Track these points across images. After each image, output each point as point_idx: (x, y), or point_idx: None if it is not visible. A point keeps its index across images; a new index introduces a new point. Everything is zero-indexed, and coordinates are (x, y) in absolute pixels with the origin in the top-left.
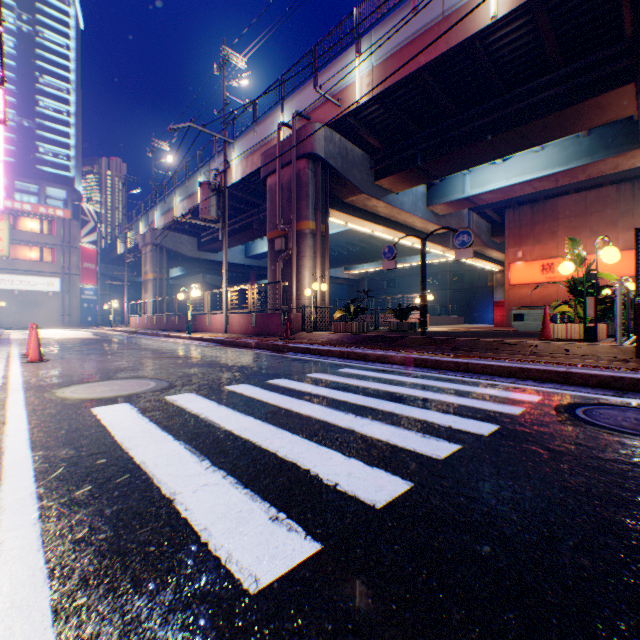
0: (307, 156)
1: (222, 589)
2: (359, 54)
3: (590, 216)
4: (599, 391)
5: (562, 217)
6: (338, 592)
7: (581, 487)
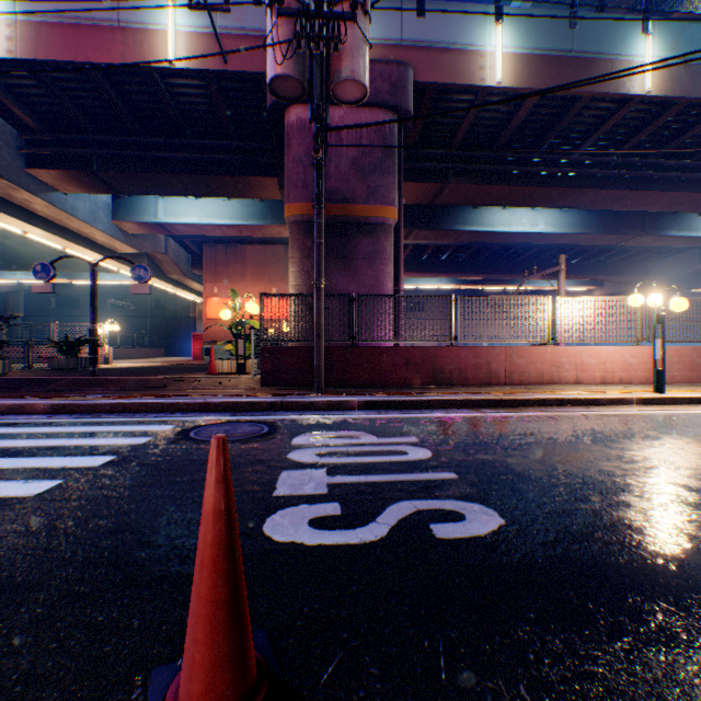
0: None
1: None
2: None
3: (270, 267)
4: (224, 414)
5: (251, 263)
6: None
7: (144, 482)
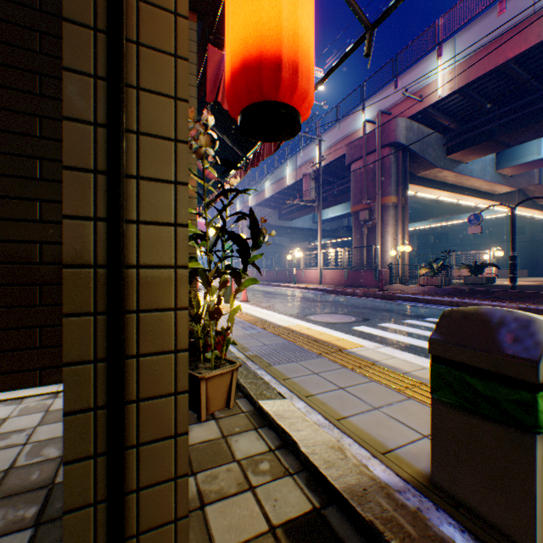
0: (390, 145)
1: None
2: (440, 57)
3: None
4: None
5: None
6: None
7: None
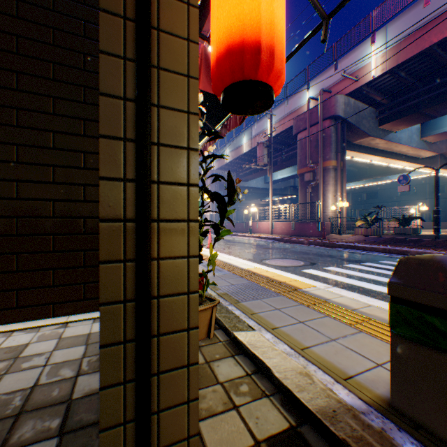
0: (330, 118)
1: None
2: (374, 43)
3: None
4: None
5: None
6: None
7: None
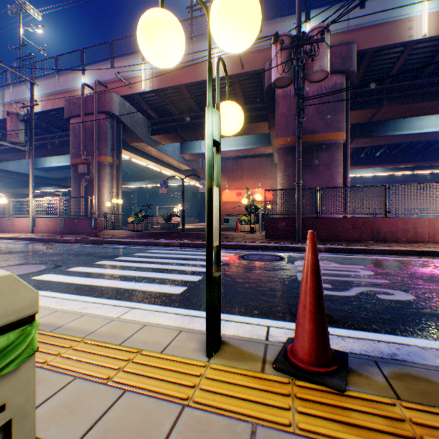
0: (107, 113)
1: (171, 294)
2: (145, 60)
3: (256, 170)
4: (252, 250)
5: (246, 169)
6: (196, 290)
7: (242, 271)
